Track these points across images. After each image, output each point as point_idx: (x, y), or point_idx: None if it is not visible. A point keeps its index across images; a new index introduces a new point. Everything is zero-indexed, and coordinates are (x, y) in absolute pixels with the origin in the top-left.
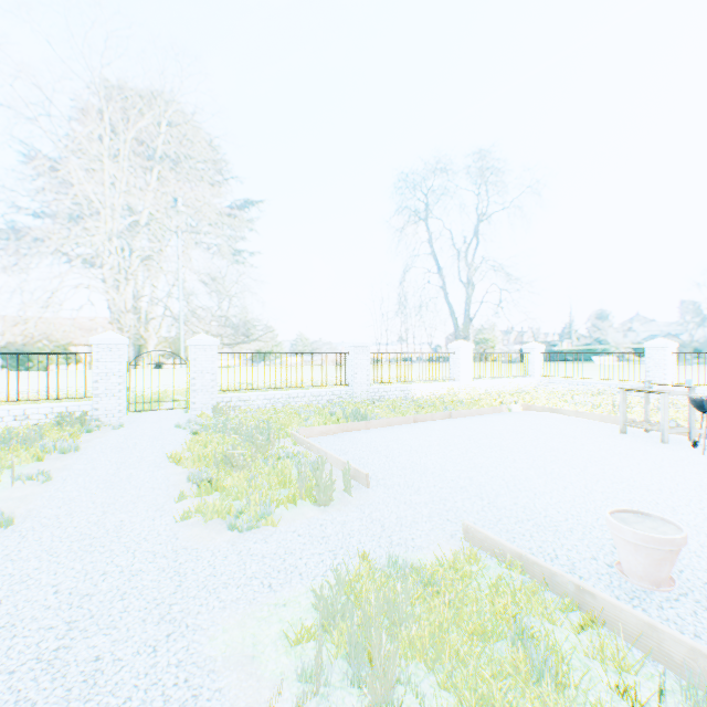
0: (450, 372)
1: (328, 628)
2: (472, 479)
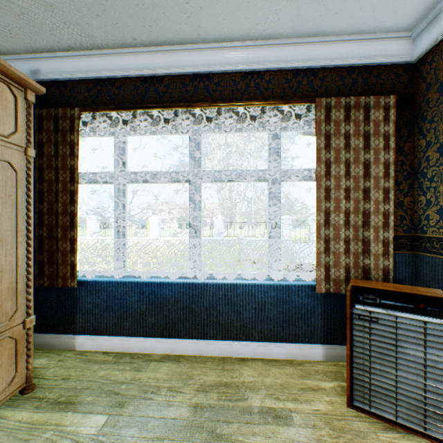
0: None
1: None
2: None
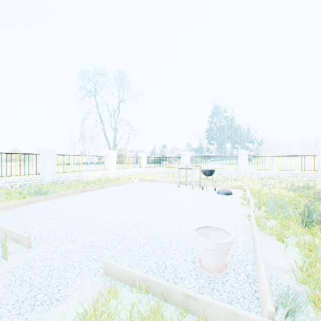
0: (105, 166)
1: None
2: (113, 223)
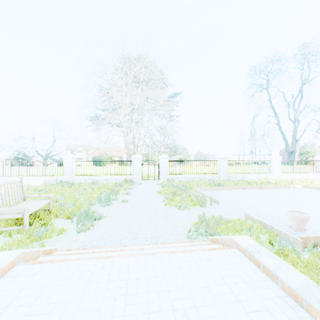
0: (268, 169)
1: (201, 224)
2: (256, 206)
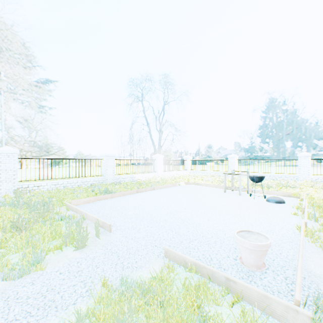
0: (153, 169)
1: None
2: (166, 220)
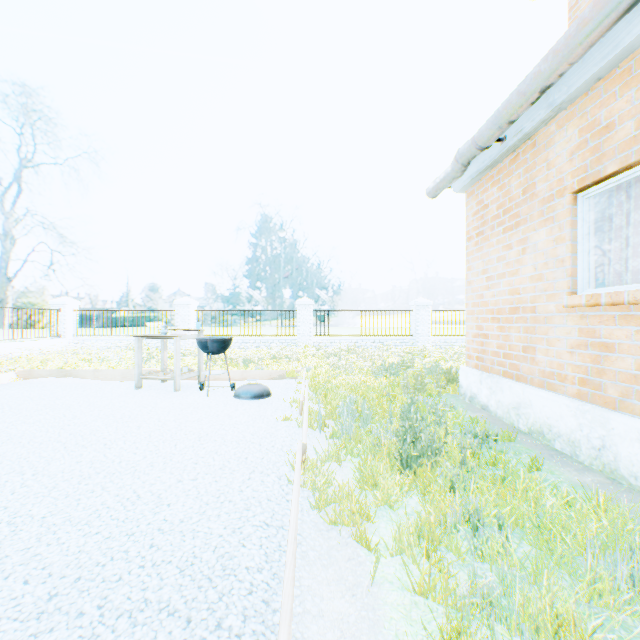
0: None
1: None
2: None
